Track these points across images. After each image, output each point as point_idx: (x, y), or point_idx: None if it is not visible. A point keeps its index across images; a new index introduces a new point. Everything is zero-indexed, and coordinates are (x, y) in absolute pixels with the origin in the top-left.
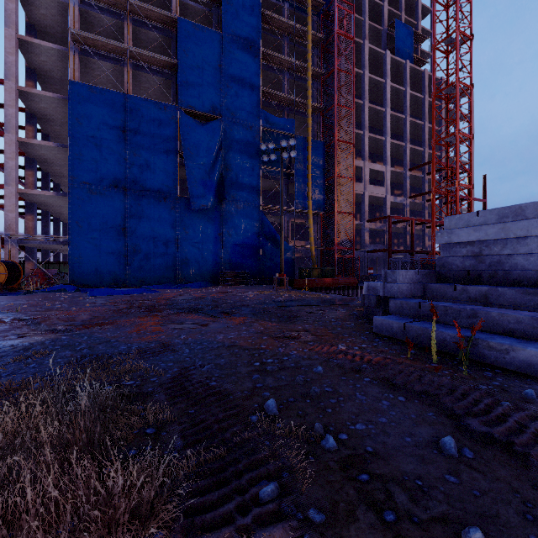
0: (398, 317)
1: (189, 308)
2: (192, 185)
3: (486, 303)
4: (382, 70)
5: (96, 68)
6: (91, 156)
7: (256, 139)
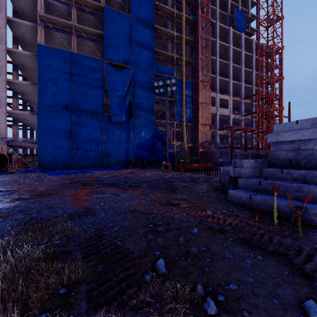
0: (245, 190)
1: (109, 183)
2: (112, 107)
3: (304, 181)
4: (227, 39)
5: (54, 37)
6: (51, 90)
7: (151, 79)
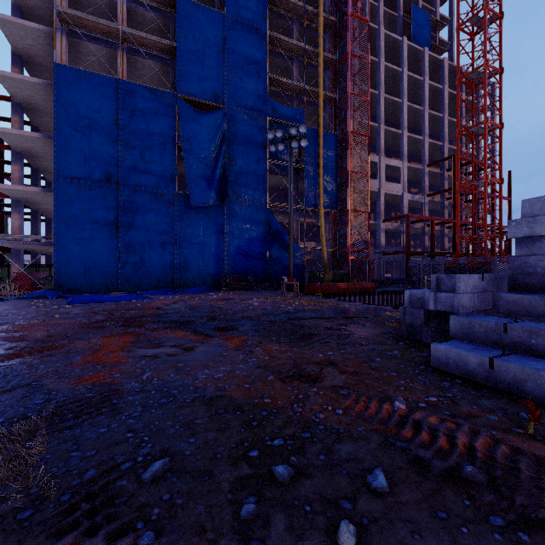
0: (470, 344)
1: (178, 320)
2: (191, 180)
3: None
4: (397, 59)
5: (87, 52)
6: (79, 148)
7: (263, 130)
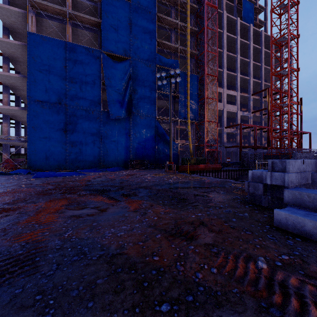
0: (302, 210)
1: (99, 189)
2: (110, 102)
3: None
4: (234, 31)
5: (48, 26)
6: (42, 83)
7: (153, 73)
